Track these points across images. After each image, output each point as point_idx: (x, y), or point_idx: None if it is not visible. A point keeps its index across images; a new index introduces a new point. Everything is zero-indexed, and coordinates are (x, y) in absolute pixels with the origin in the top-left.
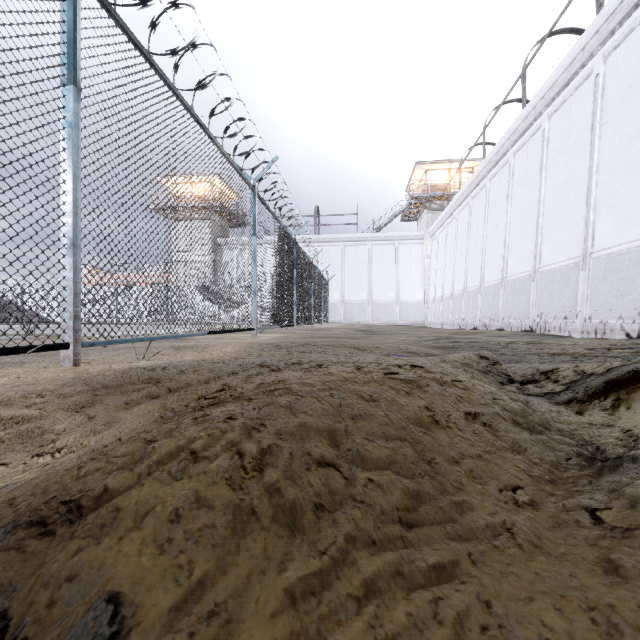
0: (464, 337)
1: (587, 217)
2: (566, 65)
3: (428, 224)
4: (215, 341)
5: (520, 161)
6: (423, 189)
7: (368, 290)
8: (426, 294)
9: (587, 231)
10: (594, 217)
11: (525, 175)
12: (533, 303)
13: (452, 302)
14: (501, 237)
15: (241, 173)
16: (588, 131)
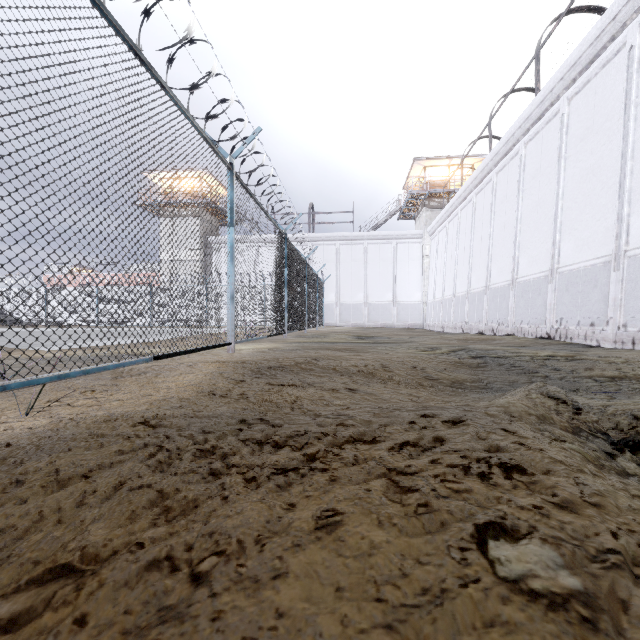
0: (482, 348)
1: (620, 210)
2: (592, 39)
3: (427, 222)
4: (181, 359)
5: (533, 151)
6: (422, 186)
7: (365, 291)
8: (425, 295)
9: (620, 226)
10: (629, 210)
11: (539, 166)
12: (551, 307)
13: (454, 304)
14: (510, 235)
15: (212, 144)
16: (619, 112)
